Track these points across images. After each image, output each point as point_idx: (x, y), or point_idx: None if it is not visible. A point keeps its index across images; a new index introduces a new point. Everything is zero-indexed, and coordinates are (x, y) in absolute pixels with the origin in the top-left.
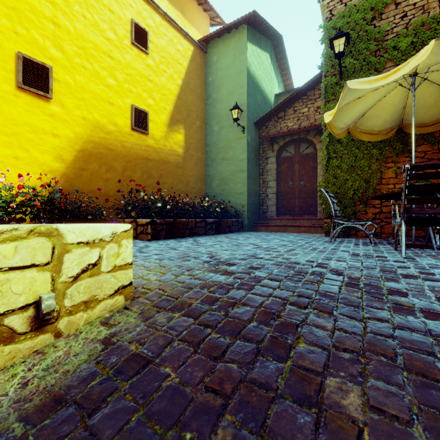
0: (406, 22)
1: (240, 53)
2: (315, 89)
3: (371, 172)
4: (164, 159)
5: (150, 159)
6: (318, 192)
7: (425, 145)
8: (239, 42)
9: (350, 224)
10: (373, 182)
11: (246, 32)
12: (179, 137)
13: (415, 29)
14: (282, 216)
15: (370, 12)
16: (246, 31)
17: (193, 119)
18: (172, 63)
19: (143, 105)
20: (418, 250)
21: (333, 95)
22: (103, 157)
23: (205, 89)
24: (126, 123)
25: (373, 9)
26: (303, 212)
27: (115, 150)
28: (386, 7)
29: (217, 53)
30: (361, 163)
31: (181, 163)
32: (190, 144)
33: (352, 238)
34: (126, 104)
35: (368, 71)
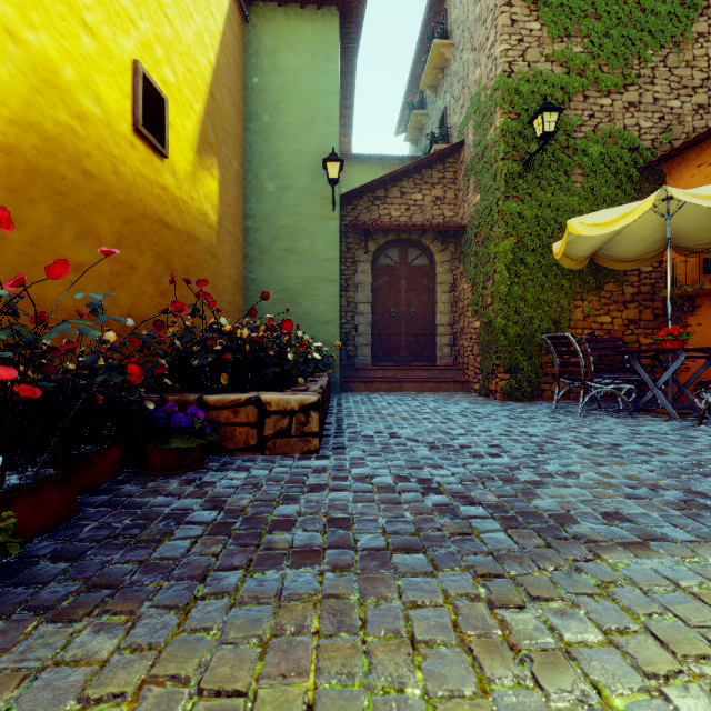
0: (594, 124)
1: (325, 57)
2: (433, 169)
3: (559, 311)
4: (190, 229)
5: (168, 225)
6: (439, 328)
7: (612, 284)
8: (324, 35)
9: (606, 388)
10: (564, 324)
11: (338, 24)
12: (212, 184)
13: (603, 138)
14: (380, 364)
15: (560, 92)
16: (338, 21)
17: (230, 152)
18: (203, 5)
19: (155, 75)
20: (707, 423)
21: (513, 191)
22: (67, 192)
23: (245, 97)
24: (121, 106)
25: (561, 90)
26: (413, 358)
27: (98, 179)
28: (574, 95)
29: (274, 35)
30: (549, 297)
31: (215, 247)
32: (225, 206)
33: (545, 402)
34: (123, 53)
35: (557, 171)
